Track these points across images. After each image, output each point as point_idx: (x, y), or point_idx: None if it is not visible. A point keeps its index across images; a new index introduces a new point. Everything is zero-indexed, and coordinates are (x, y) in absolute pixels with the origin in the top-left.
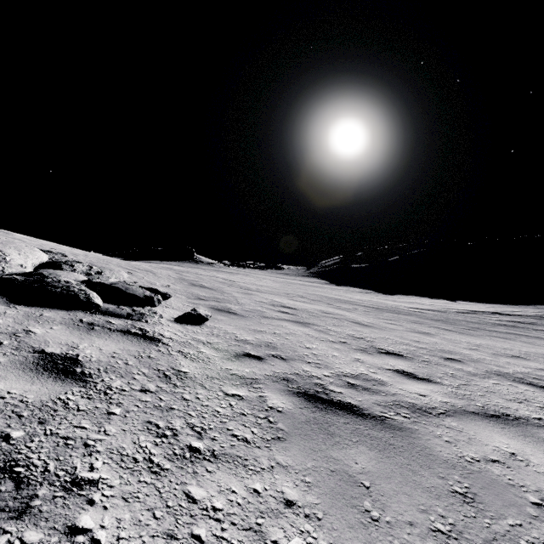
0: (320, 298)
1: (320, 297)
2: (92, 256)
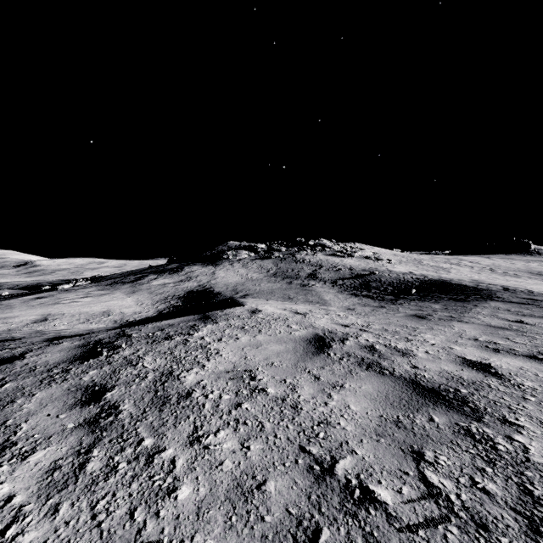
0: (509, 270)
1: (514, 270)
2: (391, 253)
